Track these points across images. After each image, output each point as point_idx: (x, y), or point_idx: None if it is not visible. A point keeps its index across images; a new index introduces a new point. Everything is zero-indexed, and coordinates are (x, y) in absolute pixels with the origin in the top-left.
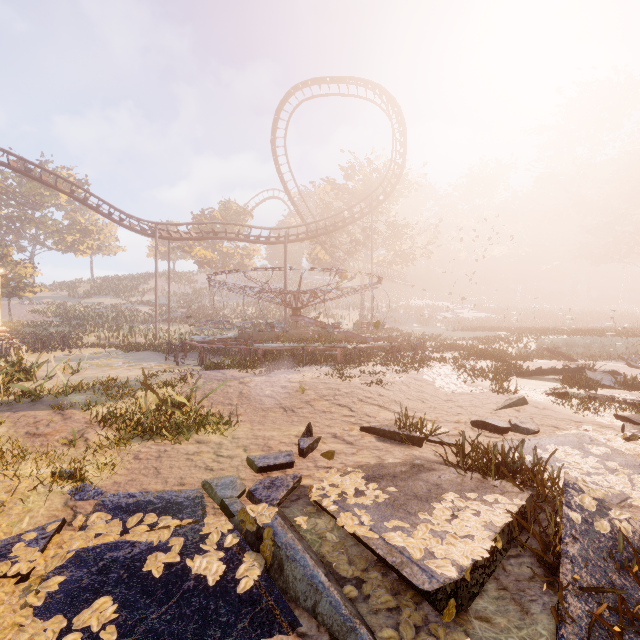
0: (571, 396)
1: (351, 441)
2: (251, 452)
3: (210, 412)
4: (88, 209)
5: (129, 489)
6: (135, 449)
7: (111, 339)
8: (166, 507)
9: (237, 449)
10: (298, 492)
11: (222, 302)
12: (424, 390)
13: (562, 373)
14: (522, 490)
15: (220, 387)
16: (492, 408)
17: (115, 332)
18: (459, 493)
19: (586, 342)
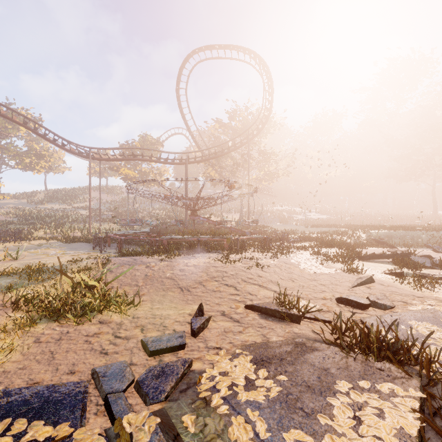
0: (405, 275)
1: (237, 319)
2: (147, 332)
3: (116, 293)
4: (42, 139)
5: (14, 380)
6: (39, 331)
7: (55, 234)
8: (42, 408)
9: (135, 329)
10: (188, 379)
11: (141, 207)
12: (293, 271)
13: (393, 257)
14: (410, 375)
15: (129, 271)
16: (348, 286)
17: (60, 228)
18: (350, 381)
19: (401, 235)
